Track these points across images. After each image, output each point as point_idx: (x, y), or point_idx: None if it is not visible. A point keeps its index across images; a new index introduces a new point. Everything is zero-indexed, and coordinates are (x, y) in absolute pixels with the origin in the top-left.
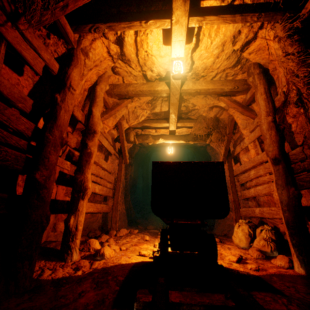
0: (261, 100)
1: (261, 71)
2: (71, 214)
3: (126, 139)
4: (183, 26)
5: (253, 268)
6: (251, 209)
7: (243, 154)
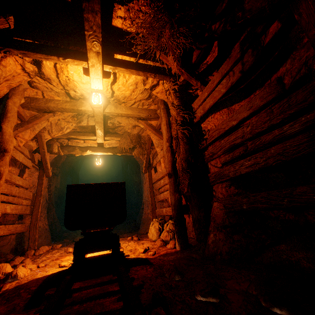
0: (164, 130)
1: (165, 107)
2: None
3: (49, 151)
4: (99, 70)
5: (151, 254)
6: (161, 209)
7: (159, 166)
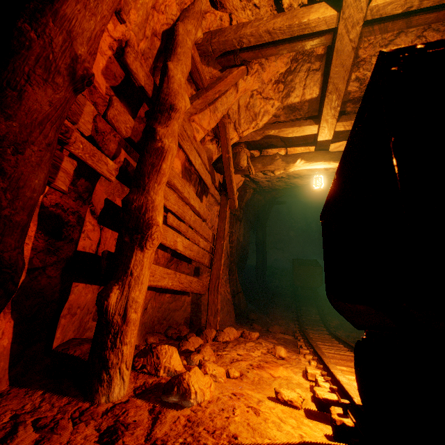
0: None
1: None
2: (114, 282)
3: (233, 164)
4: None
5: None
6: None
7: None
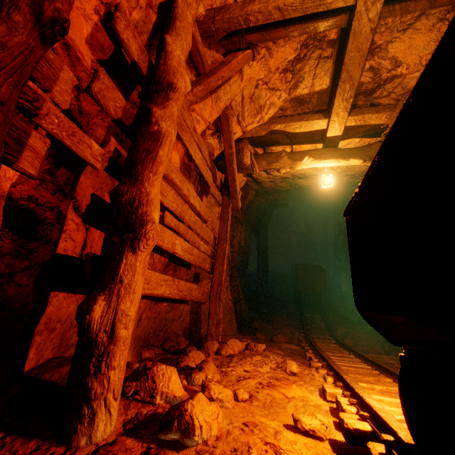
0: None
1: None
2: (99, 292)
3: (236, 162)
4: None
5: None
6: None
7: None
